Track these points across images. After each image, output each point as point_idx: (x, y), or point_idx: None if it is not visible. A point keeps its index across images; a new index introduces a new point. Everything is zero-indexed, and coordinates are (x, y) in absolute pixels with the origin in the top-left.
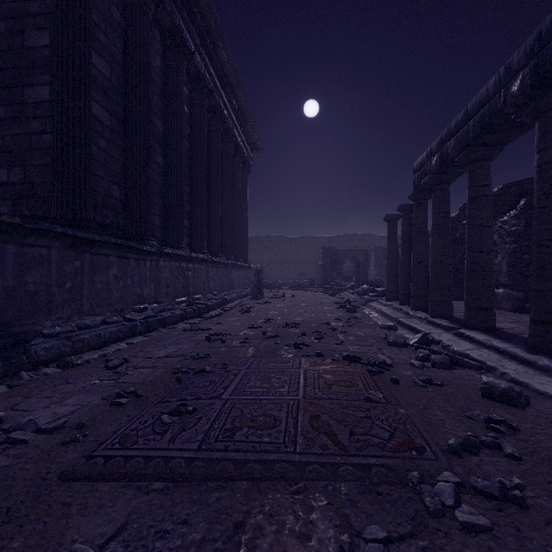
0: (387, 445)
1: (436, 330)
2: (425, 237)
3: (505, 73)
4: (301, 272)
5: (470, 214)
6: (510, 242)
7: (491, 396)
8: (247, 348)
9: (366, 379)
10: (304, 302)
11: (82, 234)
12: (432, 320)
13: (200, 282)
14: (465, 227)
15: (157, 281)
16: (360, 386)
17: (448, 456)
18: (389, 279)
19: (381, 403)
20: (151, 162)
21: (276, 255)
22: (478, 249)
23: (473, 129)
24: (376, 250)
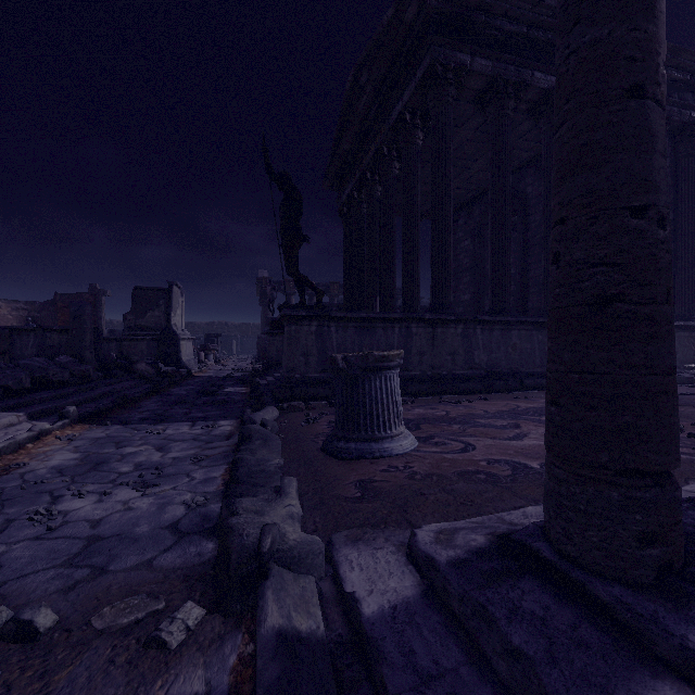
0: None
1: None
2: None
3: None
4: None
5: None
6: None
7: None
8: None
9: None
10: None
11: None
12: None
13: None
14: None
15: None
16: None
17: None
18: None
19: None
20: None
21: None
22: None
23: None
24: None
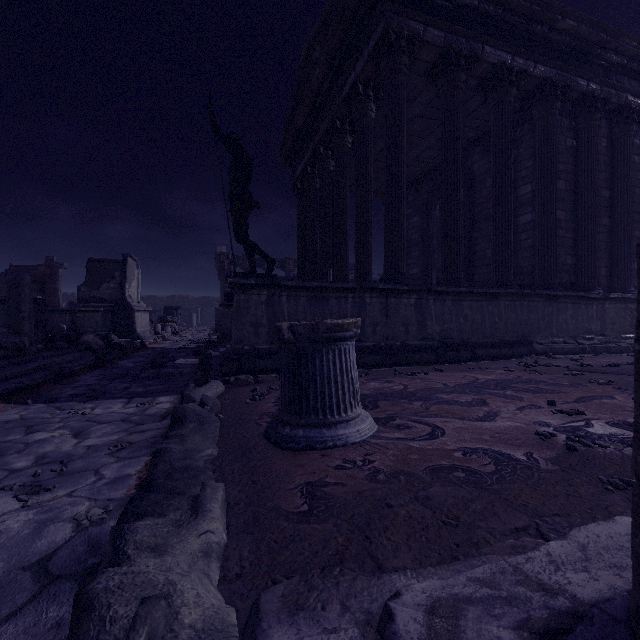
0: None
1: None
2: None
3: None
4: None
5: None
6: None
7: None
8: None
9: None
10: None
11: (553, 293)
12: None
13: None
14: None
15: (602, 319)
16: None
17: None
18: None
19: None
20: (596, 227)
21: None
22: None
23: None
24: None
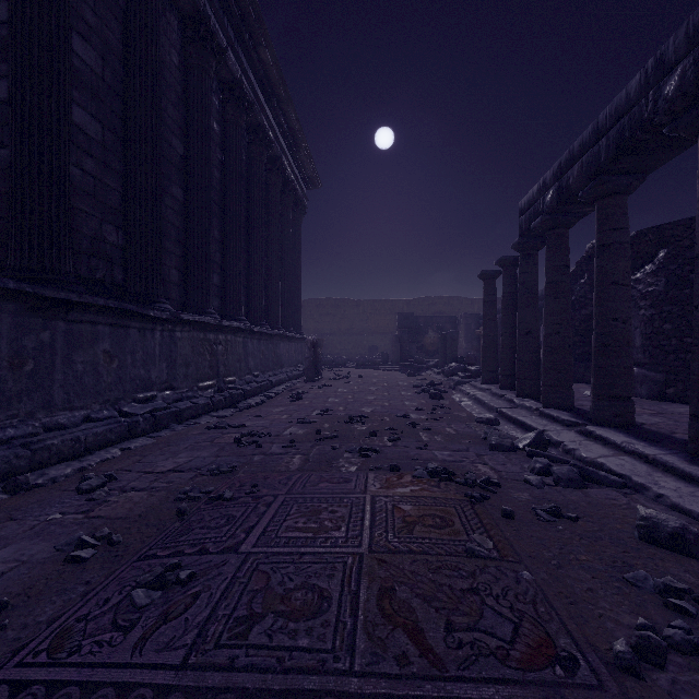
0: (511, 654)
1: (553, 426)
2: (535, 300)
3: (656, 68)
4: (371, 345)
5: (600, 268)
6: (645, 307)
7: (654, 539)
8: (292, 457)
9: (466, 512)
10: (374, 385)
11: (50, 292)
12: (546, 412)
13: (235, 359)
14: (583, 287)
15: (171, 359)
16: (457, 526)
17: (618, 678)
18: (486, 356)
19: (492, 559)
20: (164, 195)
21: (339, 323)
22: (611, 316)
23: (606, 150)
24: (467, 317)
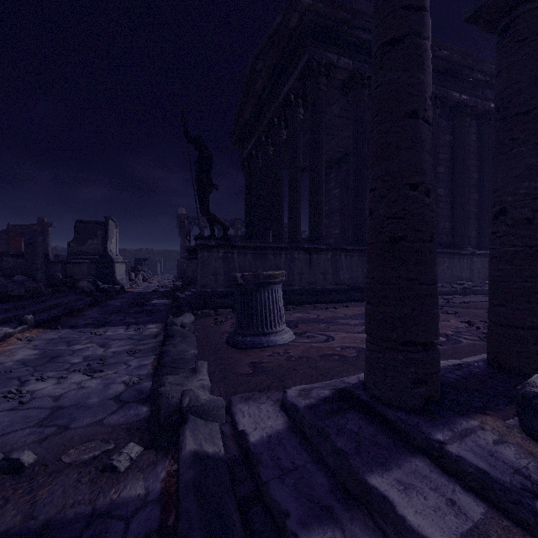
0: None
1: None
2: None
3: None
4: None
5: None
6: None
7: None
8: None
9: None
10: None
11: None
12: None
13: None
14: None
15: (471, 270)
16: None
17: None
18: None
19: None
20: (468, 201)
21: None
22: None
23: None
24: None
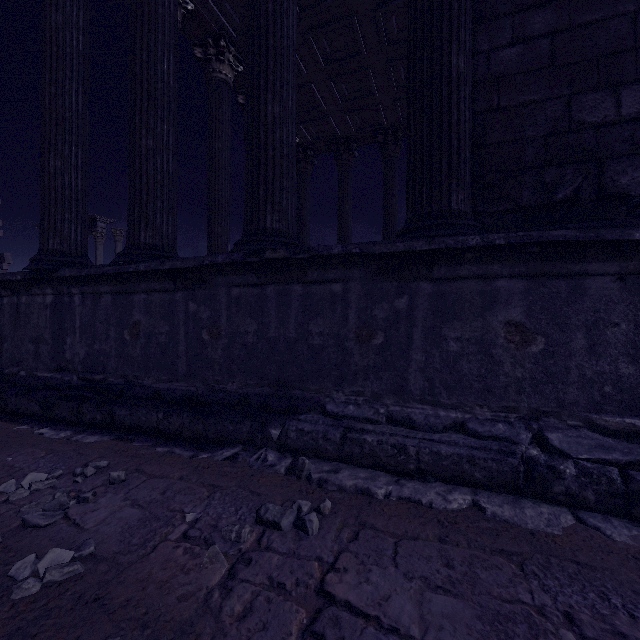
0: None
1: None
2: None
3: None
4: None
5: None
6: None
7: None
8: None
9: None
10: None
11: (382, 247)
12: None
13: None
14: None
15: None
16: None
17: None
18: None
19: None
20: None
21: None
22: None
23: None
24: None
